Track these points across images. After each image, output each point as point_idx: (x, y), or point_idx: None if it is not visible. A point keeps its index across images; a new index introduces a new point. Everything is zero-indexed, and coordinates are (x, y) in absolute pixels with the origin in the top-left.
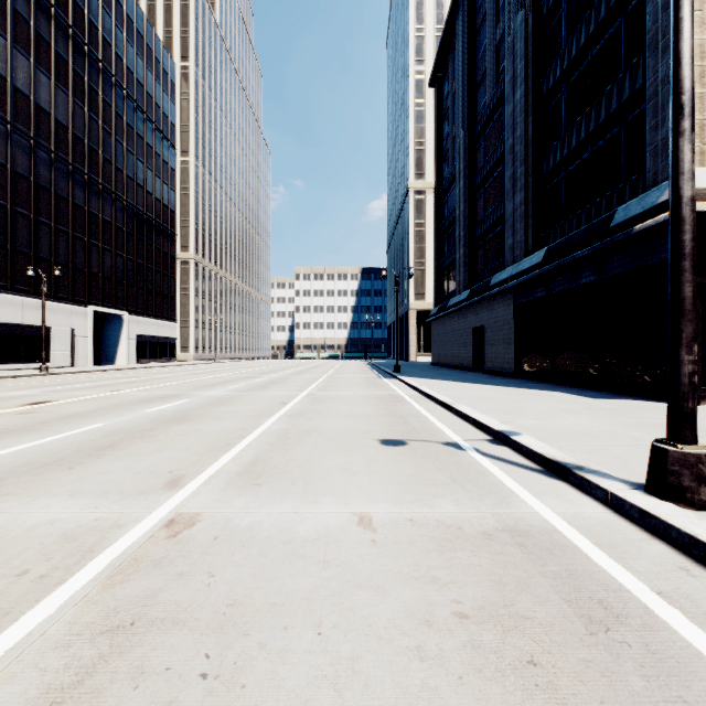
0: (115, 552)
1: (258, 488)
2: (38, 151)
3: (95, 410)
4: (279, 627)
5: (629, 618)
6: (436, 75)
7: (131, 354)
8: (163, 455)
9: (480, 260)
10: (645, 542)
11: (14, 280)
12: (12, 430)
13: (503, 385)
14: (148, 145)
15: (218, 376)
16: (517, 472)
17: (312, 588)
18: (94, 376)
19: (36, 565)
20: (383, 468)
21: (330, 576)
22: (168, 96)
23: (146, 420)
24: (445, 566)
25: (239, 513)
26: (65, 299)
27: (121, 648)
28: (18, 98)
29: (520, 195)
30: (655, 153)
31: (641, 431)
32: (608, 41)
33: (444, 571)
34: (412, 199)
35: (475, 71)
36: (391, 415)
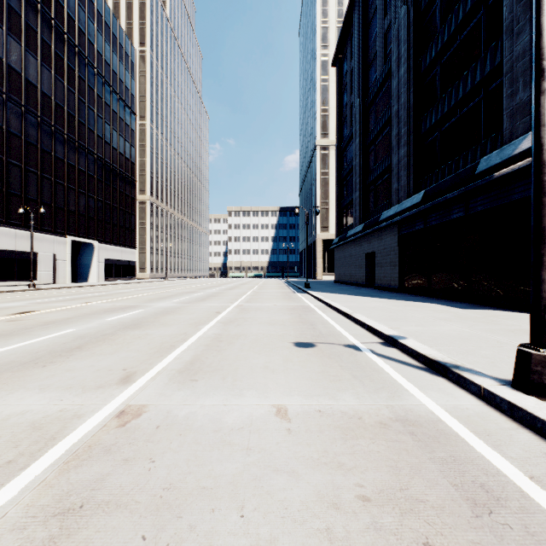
0: (73, 439)
1: (195, 383)
2: (27, 116)
3: (69, 318)
4: (207, 509)
5: (508, 501)
6: (337, 57)
7: (101, 274)
8: (120, 355)
9: (372, 201)
10: (515, 430)
11: (9, 216)
12: (1, 335)
13: (390, 298)
14: (113, 111)
15: (168, 291)
16: (405, 370)
17: (237, 473)
18: (71, 291)
19: (6, 451)
20: (296, 366)
21: (252, 461)
22: (129, 73)
23: (108, 326)
24: (348, 452)
25: (178, 405)
26: (49, 231)
27: (70, 530)
28: (12, 74)
29: (403, 150)
30: (511, 116)
31: (503, 336)
32: (473, 28)
33: (348, 457)
34: (318, 153)
35: (368, 53)
36: (302, 322)
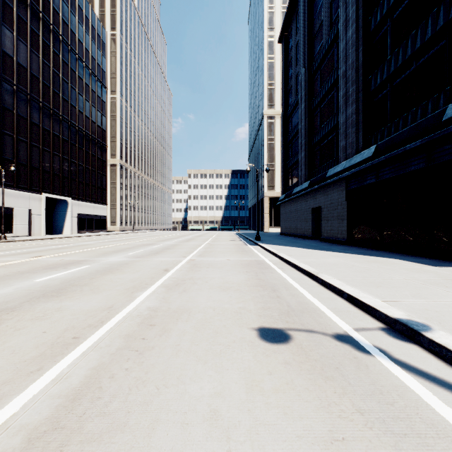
0: None
1: None
2: (3, 84)
3: None
4: None
5: None
6: (283, 34)
7: (74, 227)
8: None
9: (317, 160)
10: None
11: None
12: None
13: (344, 252)
14: (86, 84)
15: (128, 243)
16: None
17: None
18: (37, 243)
19: None
20: (273, 411)
21: None
22: (100, 52)
23: (22, 294)
24: None
25: None
26: (24, 188)
27: None
28: None
29: (351, 108)
30: None
31: None
32: None
33: None
34: (265, 122)
35: (313, 25)
36: (261, 286)
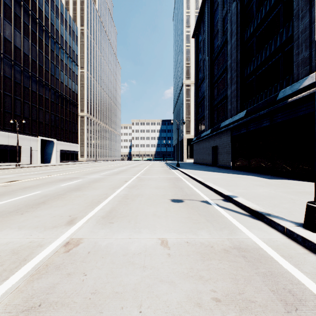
0: (36, 260)
1: (112, 224)
2: (15, 66)
3: (38, 185)
4: (119, 307)
5: (306, 301)
6: (195, 32)
7: (58, 158)
8: (67, 207)
9: (215, 116)
10: (307, 255)
11: (4, 125)
12: None
13: (227, 173)
14: (65, 64)
15: (97, 168)
16: (238, 216)
17: (137, 282)
18: (40, 168)
19: None
20: (172, 214)
21: (146, 275)
22: (74, 42)
23: (61, 190)
24: (206, 269)
25: (102, 238)
26: (28, 133)
27: None
28: (6, 42)
29: (234, 86)
30: (298, 66)
31: (294, 195)
32: (275, 15)
33: (205, 272)
34: (184, 88)
35: (213, 30)
36: (175, 187)
